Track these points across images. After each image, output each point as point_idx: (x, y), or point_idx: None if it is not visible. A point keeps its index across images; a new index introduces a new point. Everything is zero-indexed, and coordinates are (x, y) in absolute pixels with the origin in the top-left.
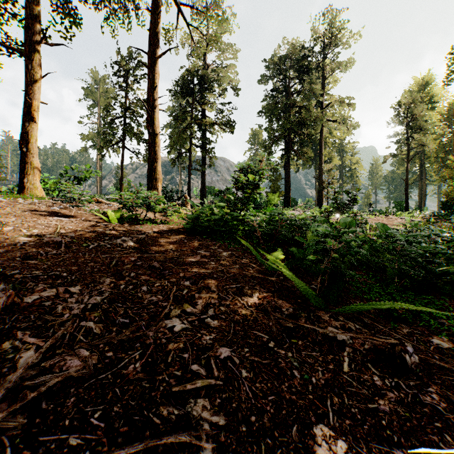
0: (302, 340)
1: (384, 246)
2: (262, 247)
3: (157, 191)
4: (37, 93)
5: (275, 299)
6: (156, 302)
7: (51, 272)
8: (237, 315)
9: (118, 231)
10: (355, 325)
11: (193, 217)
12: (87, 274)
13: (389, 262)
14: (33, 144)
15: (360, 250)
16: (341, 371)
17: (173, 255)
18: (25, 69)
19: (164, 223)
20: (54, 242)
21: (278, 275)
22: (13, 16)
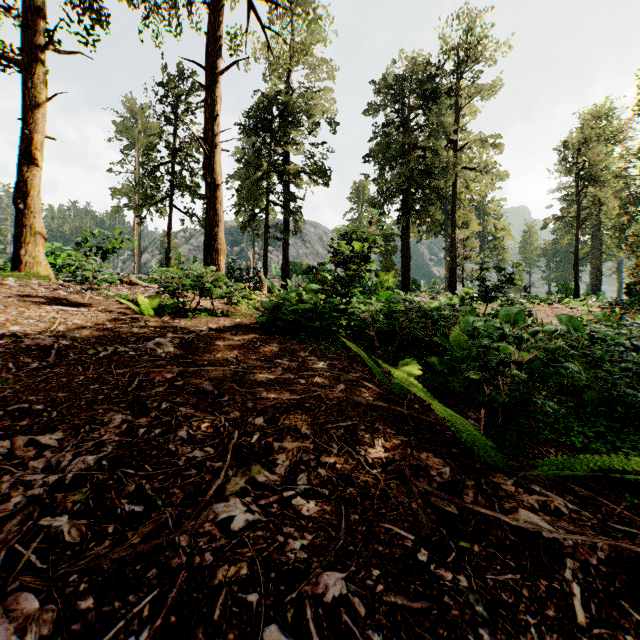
0: (479, 543)
1: (586, 354)
2: (378, 354)
3: (218, 268)
4: (41, 124)
5: (415, 451)
6: (201, 462)
7: (14, 405)
8: (351, 486)
9: (152, 328)
10: (567, 504)
11: (270, 306)
12: (83, 406)
13: (598, 380)
14: (35, 198)
15: (567, 365)
16: (573, 622)
17: (237, 369)
18: (23, 87)
19: (227, 314)
20: (41, 348)
21: (410, 402)
22: (6, 11)
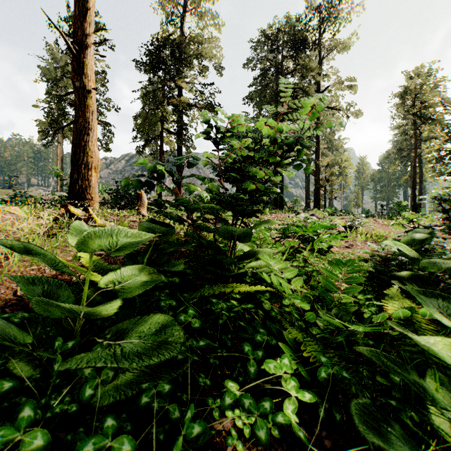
0: None
1: None
2: None
3: (88, 183)
4: None
5: None
6: None
7: None
8: None
9: None
10: None
11: None
12: None
13: None
14: None
15: None
16: None
17: None
18: None
19: None
20: None
21: None
22: None
